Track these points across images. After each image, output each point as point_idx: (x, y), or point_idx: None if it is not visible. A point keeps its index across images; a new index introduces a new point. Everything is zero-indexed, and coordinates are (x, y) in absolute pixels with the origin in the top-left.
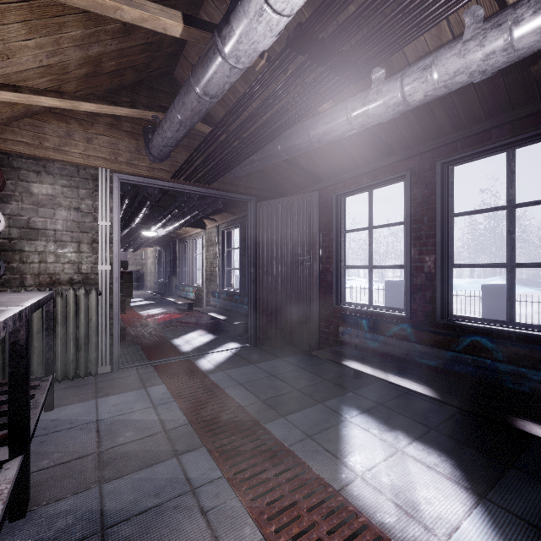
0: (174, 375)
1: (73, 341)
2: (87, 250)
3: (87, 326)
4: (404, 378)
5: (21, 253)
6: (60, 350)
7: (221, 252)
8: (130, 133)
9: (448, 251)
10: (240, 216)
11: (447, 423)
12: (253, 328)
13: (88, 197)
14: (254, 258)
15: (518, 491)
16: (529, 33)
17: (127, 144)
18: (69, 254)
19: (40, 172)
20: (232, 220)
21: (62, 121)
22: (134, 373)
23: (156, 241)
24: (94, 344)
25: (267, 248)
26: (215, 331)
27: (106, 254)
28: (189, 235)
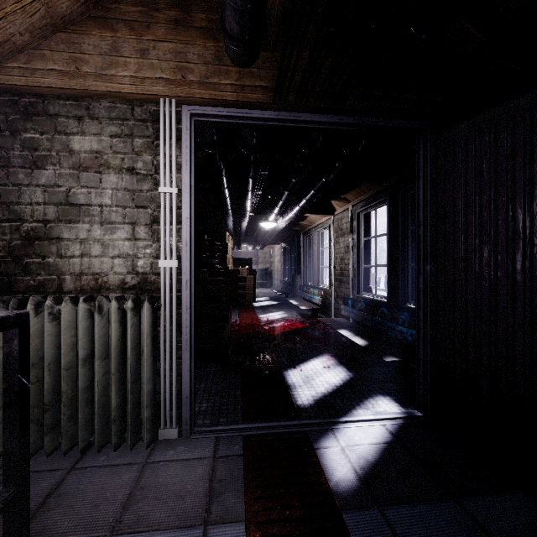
0: (271, 488)
1: (115, 387)
2: (145, 236)
3: (138, 362)
4: None
5: (59, 242)
6: (97, 399)
7: (355, 243)
8: (205, 31)
9: None
10: (388, 185)
11: None
12: (430, 383)
13: (146, 150)
14: (433, 243)
15: None
16: None
17: (200, 50)
18: (120, 243)
19: (82, 118)
20: (373, 194)
21: (105, 28)
22: (209, 452)
23: (281, 237)
24: (145, 394)
25: (466, 222)
26: (349, 362)
27: (172, 242)
28: (314, 226)
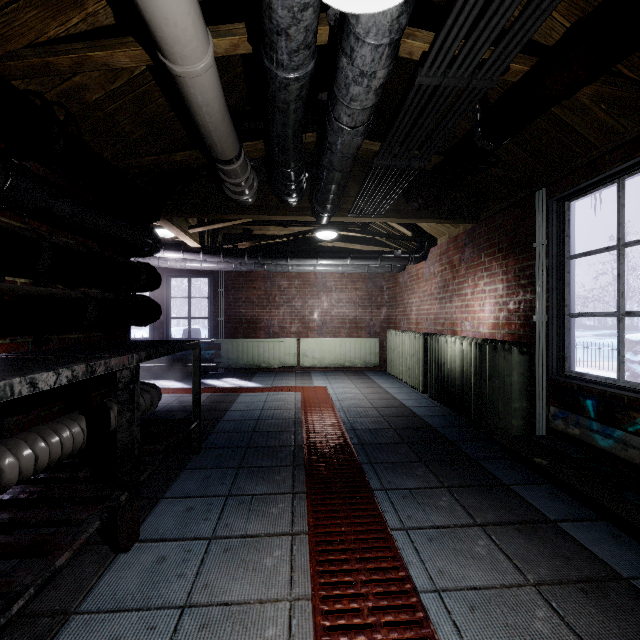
0: None
1: None
2: None
3: None
4: (154, 364)
5: None
6: None
7: None
8: None
9: (169, 312)
10: None
11: (170, 376)
12: None
13: None
14: None
15: (189, 379)
16: (189, 267)
17: None
18: None
19: None
20: None
21: None
22: None
23: None
24: None
25: None
26: None
27: None
28: None
